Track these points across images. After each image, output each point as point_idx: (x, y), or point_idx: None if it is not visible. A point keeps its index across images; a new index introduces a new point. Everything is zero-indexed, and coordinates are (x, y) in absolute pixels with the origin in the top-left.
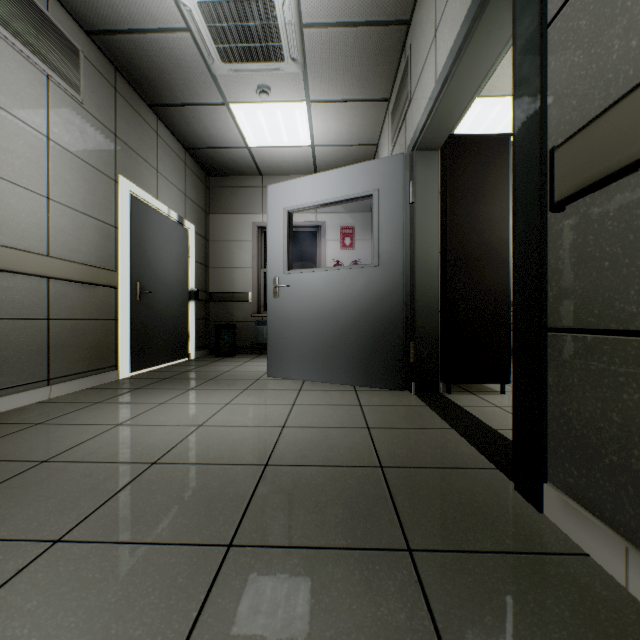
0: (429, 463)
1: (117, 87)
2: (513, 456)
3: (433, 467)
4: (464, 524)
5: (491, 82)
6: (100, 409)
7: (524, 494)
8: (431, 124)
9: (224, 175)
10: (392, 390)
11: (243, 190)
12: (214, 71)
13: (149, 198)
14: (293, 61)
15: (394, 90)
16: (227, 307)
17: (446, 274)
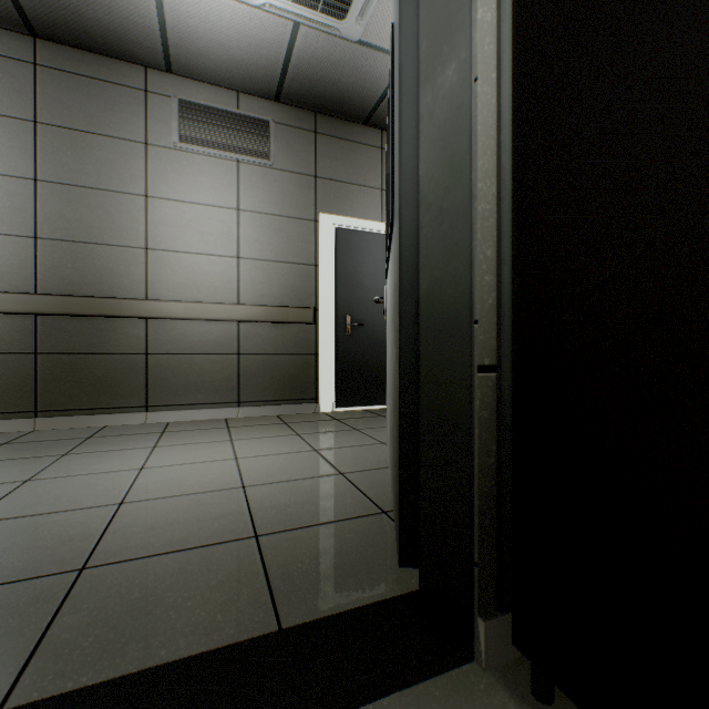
0: None
1: (318, 130)
2: None
3: None
4: None
5: None
6: (206, 432)
7: None
8: None
9: None
10: None
11: None
12: (351, 39)
13: (365, 224)
14: None
15: None
16: None
17: (515, 150)
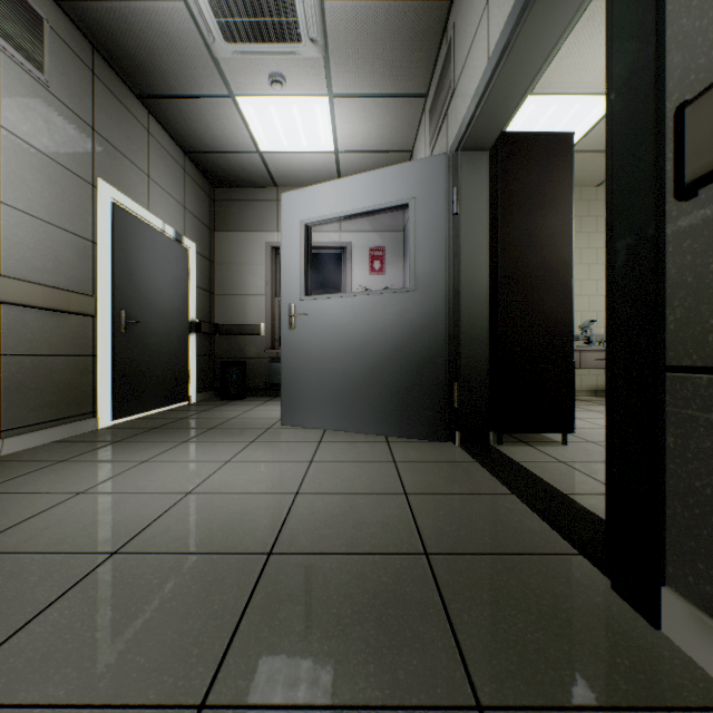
0: (489, 547)
1: (95, 70)
2: (606, 541)
3: (495, 553)
4: (553, 653)
5: (546, 76)
6: (62, 470)
7: (627, 598)
8: (481, 114)
9: (232, 186)
10: (432, 441)
11: (255, 204)
12: (216, 53)
13: (138, 209)
14: (312, 42)
15: (433, 83)
16: (236, 341)
17: (497, 300)
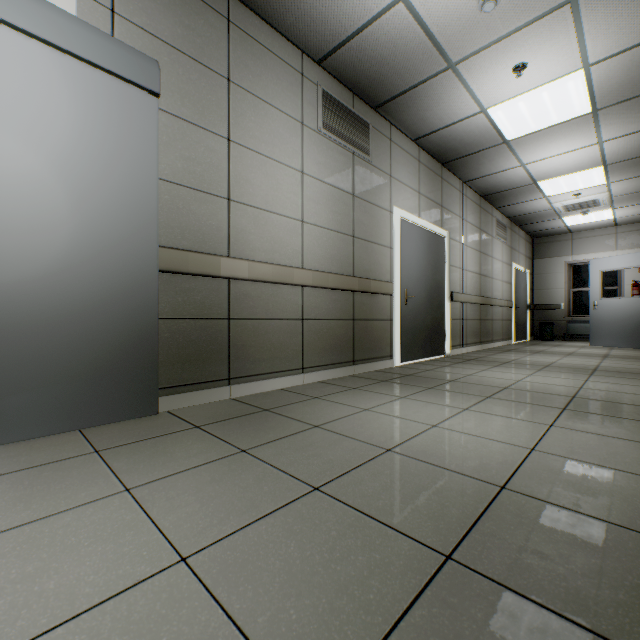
0: None
1: (511, 228)
2: None
3: None
4: None
5: None
6: (529, 347)
7: None
8: None
9: (543, 237)
10: None
11: (556, 243)
12: (559, 214)
13: (517, 266)
14: (604, 205)
15: None
16: (545, 313)
17: None
